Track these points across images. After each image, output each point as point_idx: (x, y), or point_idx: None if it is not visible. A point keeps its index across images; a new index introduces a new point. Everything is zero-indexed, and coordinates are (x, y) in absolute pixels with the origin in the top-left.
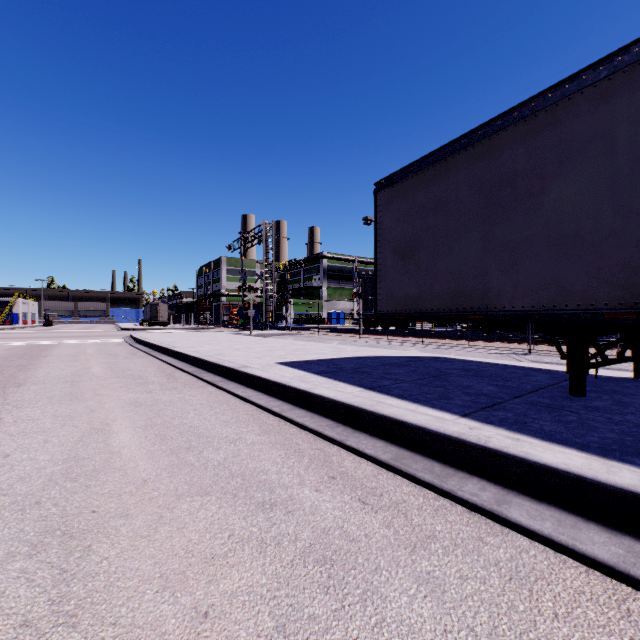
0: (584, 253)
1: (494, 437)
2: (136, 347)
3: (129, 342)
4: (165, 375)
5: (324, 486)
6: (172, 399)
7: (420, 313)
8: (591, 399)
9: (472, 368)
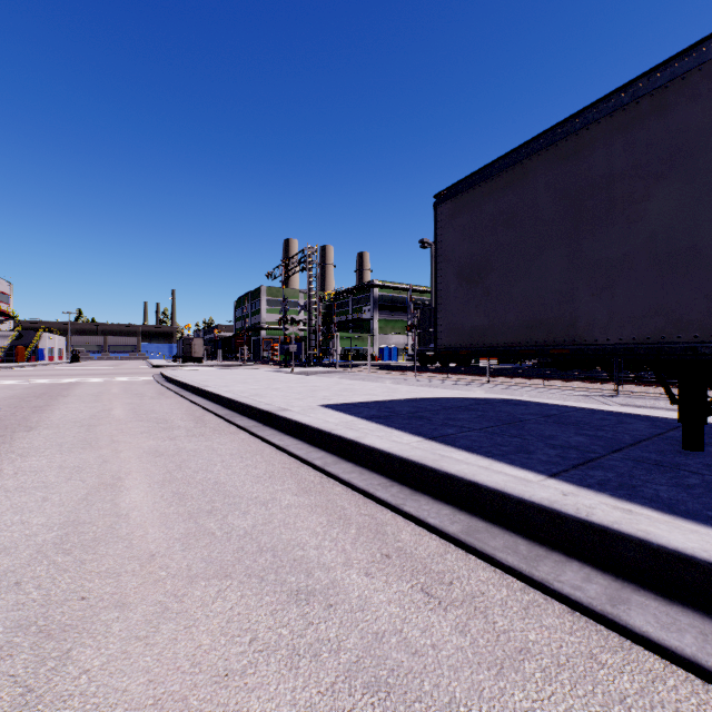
0: (703, 271)
1: (598, 507)
2: (165, 386)
3: (158, 380)
4: (193, 419)
5: (376, 568)
6: (198, 448)
7: (490, 347)
8: (711, 455)
9: (552, 413)
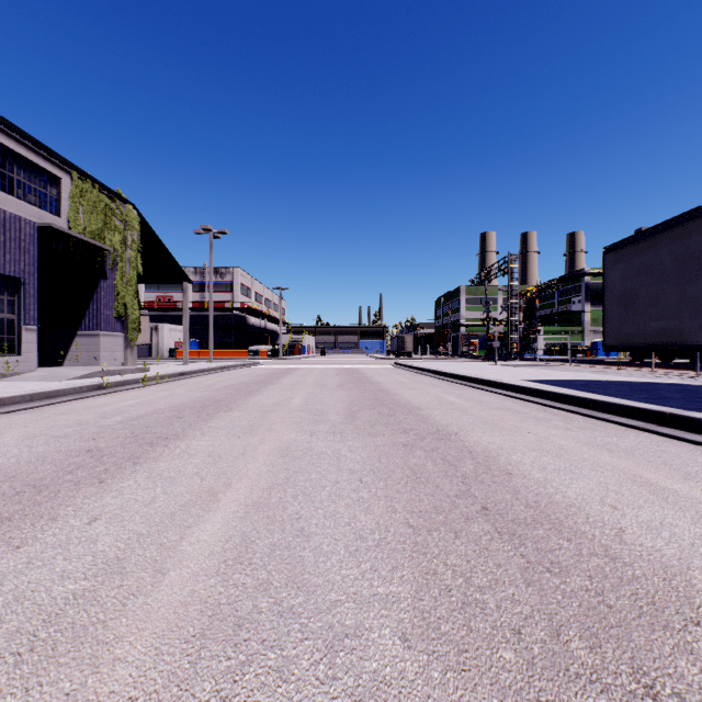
0: None
1: (625, 402)
2: (410, 370)
3: (400, 367)
4: (447, 384)
5: (540, 413)
6: (461, 392)
7: (636, 346)
8: None
9: (694, 389)
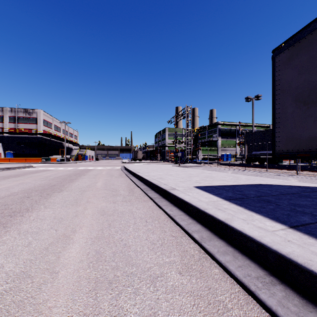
0: None
1: None
2: (123, 171)
3: (121, 169)
4: (128, 190)
5: None
6: (124, 210)
7: None
8: None
9: None
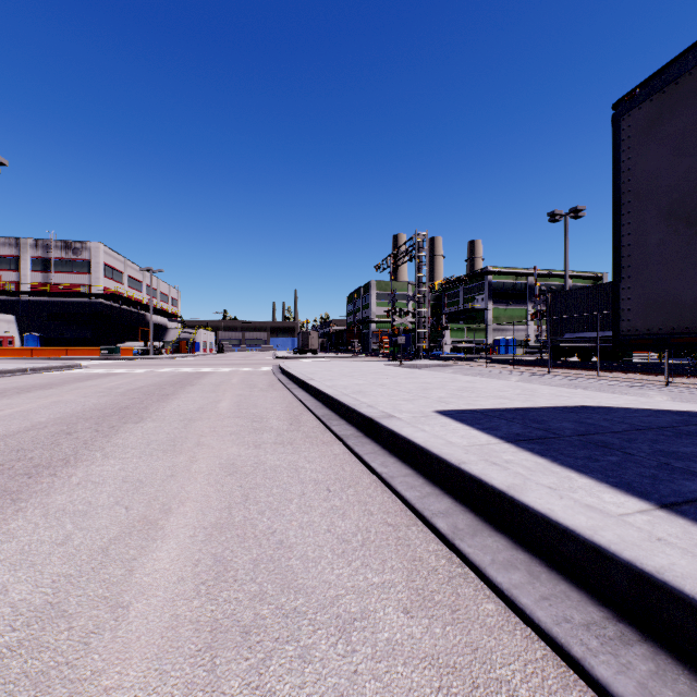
0: None
1: None
2: (277, 377)
3: (274, 371)
4: (289, 418)
5: None
6: (279, 464)
7: None
8: None
9: None
